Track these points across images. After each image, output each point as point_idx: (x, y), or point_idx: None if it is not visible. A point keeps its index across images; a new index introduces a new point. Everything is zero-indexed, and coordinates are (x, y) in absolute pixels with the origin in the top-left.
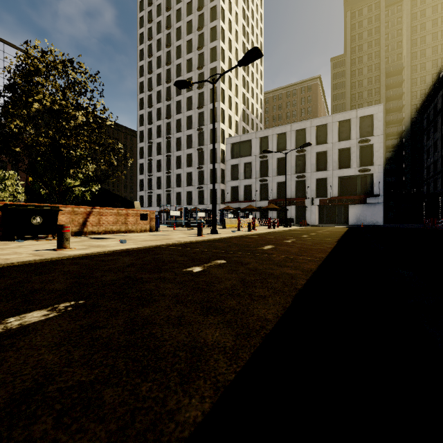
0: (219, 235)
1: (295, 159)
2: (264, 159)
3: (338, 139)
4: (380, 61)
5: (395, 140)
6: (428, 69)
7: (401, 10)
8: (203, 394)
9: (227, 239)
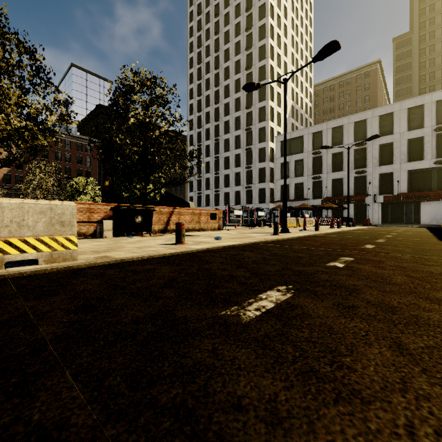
0: (293, 234)
1: (354, 153)
2: (317, 155)
3: (407, 128)
4: None
5: None
6: None
7: None
8: None
9: (308, 238)
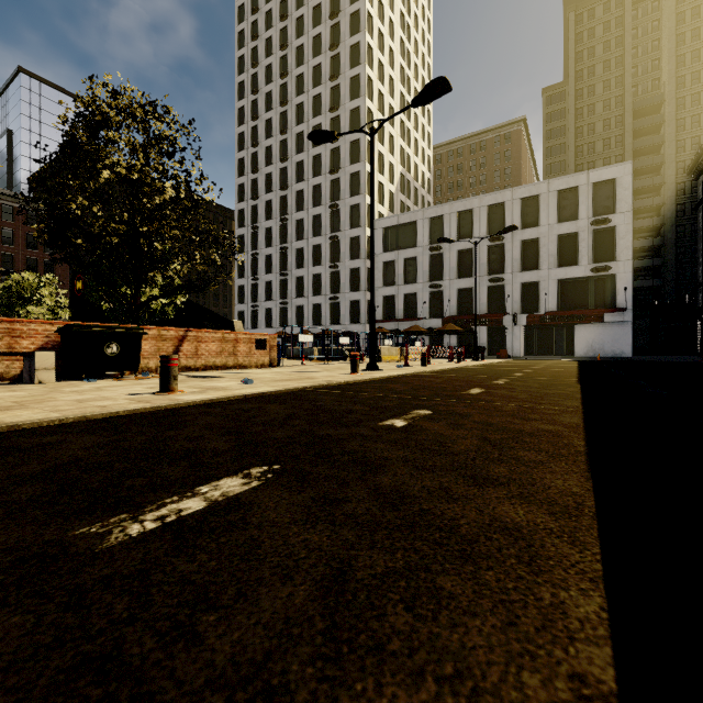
0: (382, 373)
1: (487, 252)
2: (437, 252)
3: (557, 219)
4: (624, 91)
5: (649, 220)
6: None
7: (658, 7)
8: (578, 586)
9: (400, 379)
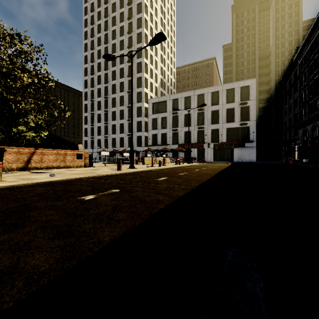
0: (134, 170)
1: (197, 115)
2: (175, 115)
3: (226, 102)
4: (255, 49)
5: (265, 104)
6: (286, 56)
7: (269, 14)
8: None
9: (138, 173)
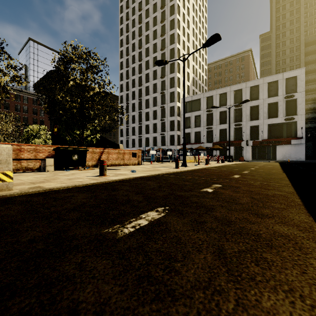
0: (189, 168)
1: (234, 112)
2: (210, 112)
3: (267, 96)
4: (300, 34)
5: (313, 95)
6: None
7: None
8: None
9: (199, 170)
